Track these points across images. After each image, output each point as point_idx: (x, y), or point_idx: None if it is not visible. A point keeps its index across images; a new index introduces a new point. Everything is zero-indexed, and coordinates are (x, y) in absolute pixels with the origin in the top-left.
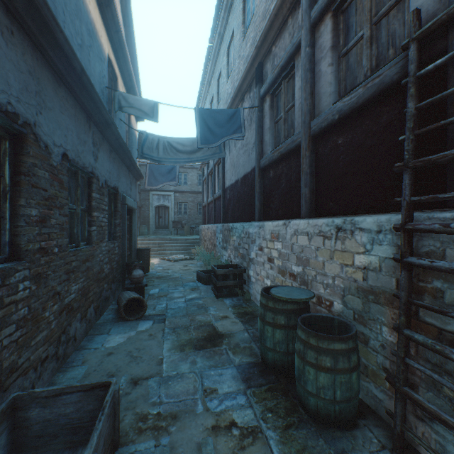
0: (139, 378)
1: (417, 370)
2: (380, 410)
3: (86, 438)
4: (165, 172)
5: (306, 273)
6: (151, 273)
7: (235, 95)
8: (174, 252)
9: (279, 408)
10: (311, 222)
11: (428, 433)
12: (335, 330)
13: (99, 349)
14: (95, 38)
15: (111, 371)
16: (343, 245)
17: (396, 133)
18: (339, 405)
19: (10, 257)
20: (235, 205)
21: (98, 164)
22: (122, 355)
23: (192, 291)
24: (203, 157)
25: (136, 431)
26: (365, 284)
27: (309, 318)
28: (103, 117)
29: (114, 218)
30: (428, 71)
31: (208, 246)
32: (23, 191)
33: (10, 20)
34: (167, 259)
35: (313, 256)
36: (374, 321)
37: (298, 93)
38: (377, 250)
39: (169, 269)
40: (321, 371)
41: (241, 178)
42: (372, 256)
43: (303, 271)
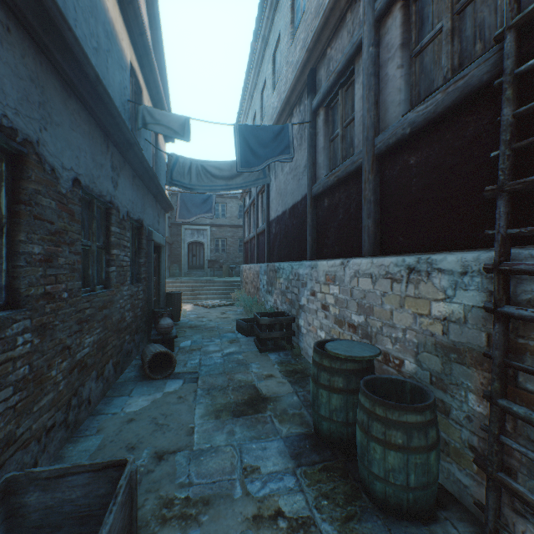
0: (164, 452)
1: (515, 451)
2: (465, 499)
3: (97, 529)
4: (199, 202)
5: (370, 324)
6: (182, 322)
7: (282, 109)
8: (210, 297)
9: (336, 493)
10: (375, 261)
11: (531, 532)
12: (407, 396)
13: (118, 414)
14: (114, 41)
15: (131, 442)
16: (417, 290)
17: (485, 149)
18: (413, 493)
19: (8, 305)
20: (282, 241)
21: (118, 193)
22: (145, 422)
23: (231, 344)
24: (244, 183)
25: (159, 520)
26: (446, 339)
27: (374, 380)
28: (124, 135)
29: (138, 256)
30: (531, 66)
31: (250, 290)
32: (23, 224)
33: (6, 14)
34: (202, 305)
35: (378, 303)
36: (457, 386)
37: (359, 104)
38: (461, 297)
39: (203, 317)
40: (391, 449)
41: (289, 208)
42: (455, 304)
43: (365, 321)
